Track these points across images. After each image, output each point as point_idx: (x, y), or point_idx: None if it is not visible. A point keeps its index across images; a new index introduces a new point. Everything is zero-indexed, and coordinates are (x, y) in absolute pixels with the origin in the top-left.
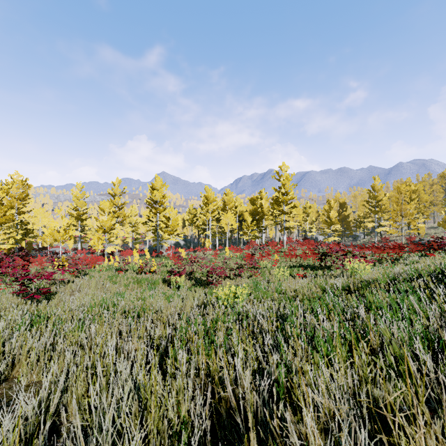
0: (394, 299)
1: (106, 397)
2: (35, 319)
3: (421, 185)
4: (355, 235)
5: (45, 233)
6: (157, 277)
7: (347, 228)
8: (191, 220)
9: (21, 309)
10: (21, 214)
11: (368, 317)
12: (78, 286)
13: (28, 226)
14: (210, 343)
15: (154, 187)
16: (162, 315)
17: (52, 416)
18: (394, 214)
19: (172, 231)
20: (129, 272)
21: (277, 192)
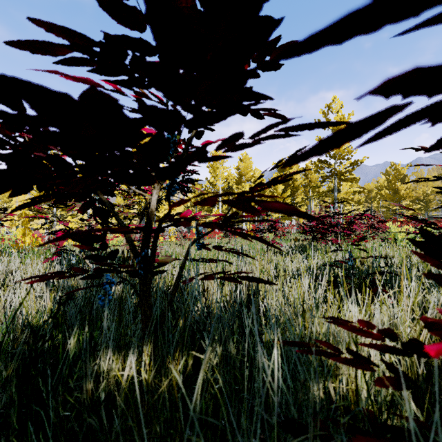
0: None
1: None
2: None
3: None
4: None
5: None
6: None
7: (408, 210)
8: (195, 199)
9: None
10: None
11: None
12: None
13: None
14: None
15: None
16: None
17: None
18: None
19: None
20: None
21: None
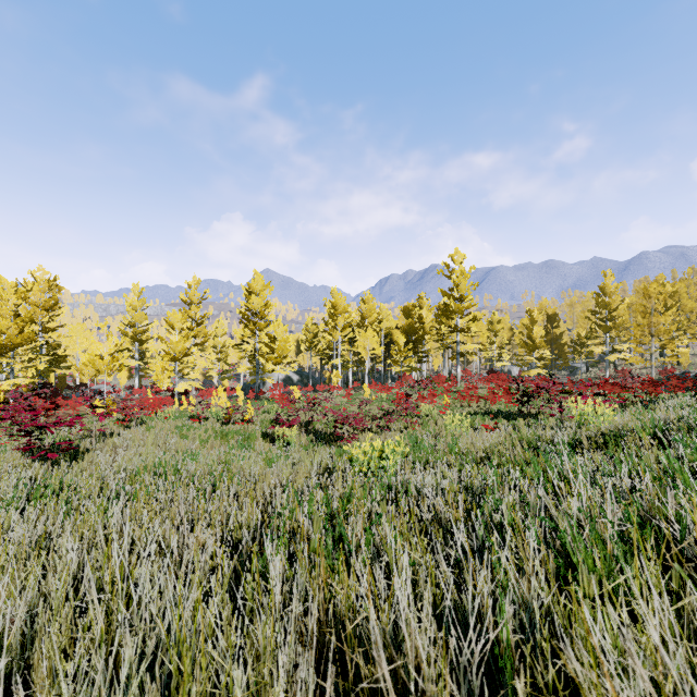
0: (690, 461)
1: (115, 653)
2: (36, 492)
3: (682, 284)
4: (571, 366)
5: (82, 360)
6: (254, 429)
7: (559, 355)
8: (309, 342)
9: (15, 475)
10: (47, 331)
11: (662, 493)
12: (125, 441)
13: (58, 351)
14: (338, 541)
15: (251, 289)
16: (255, 488)
17: (6, 689)
18: (639, 332)
19: (279, 358)
20: (211, 422)
21: (446, 297)
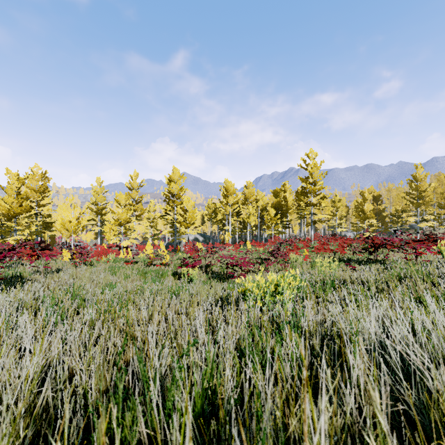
0: None
1: None
2: None
3: None
4: (389, 232)
5: (57, 223)
6: (167, 269)
7: (382, 223)
8: (210, 215)
9: None
10: (40, 206)
11: None
12: (63, 275)
13: (47, 219)
14: None
15: (171, 179)
16: None
17: None
18: (444, 206)
19: (189, 224)
20: (139, 265)
21: (303, 182)
